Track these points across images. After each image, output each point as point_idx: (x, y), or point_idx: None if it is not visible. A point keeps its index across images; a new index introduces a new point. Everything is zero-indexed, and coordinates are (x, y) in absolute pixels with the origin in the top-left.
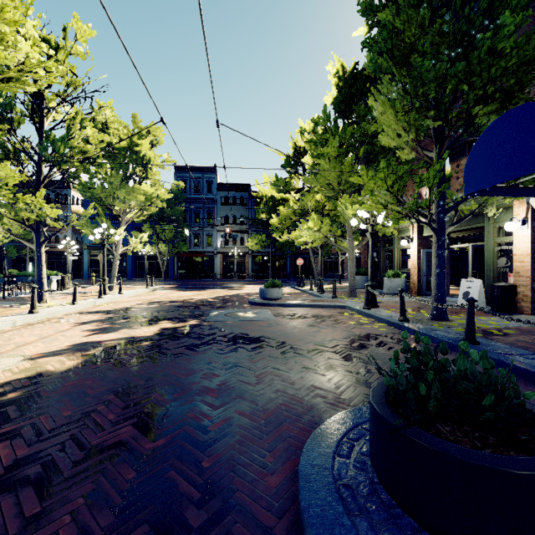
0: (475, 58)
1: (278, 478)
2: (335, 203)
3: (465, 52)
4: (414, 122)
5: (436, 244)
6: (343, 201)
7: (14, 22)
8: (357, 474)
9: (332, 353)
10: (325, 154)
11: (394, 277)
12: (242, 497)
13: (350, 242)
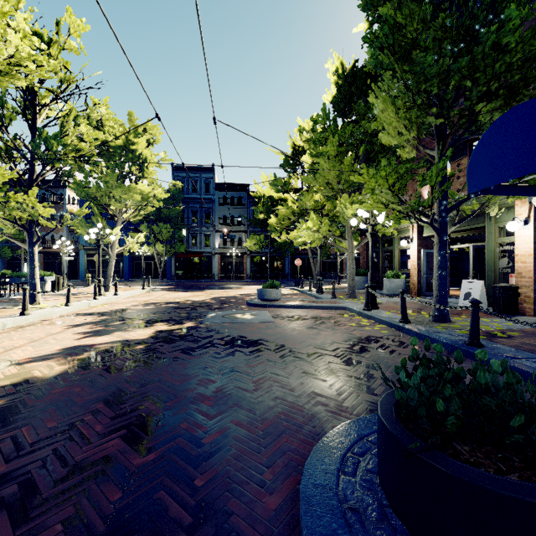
0: (479, 53)
1: (278, 499)
2: (334, 203)
3: (468, 47)
4: (415, 119)
5: (438, 244)
6: (343, 201)
7: (3, 14)
8: (364, 495)
9: (332, 356)
10: (324, 153)
11: (394, 277)
12: (237, 522)
13: (350, 243)
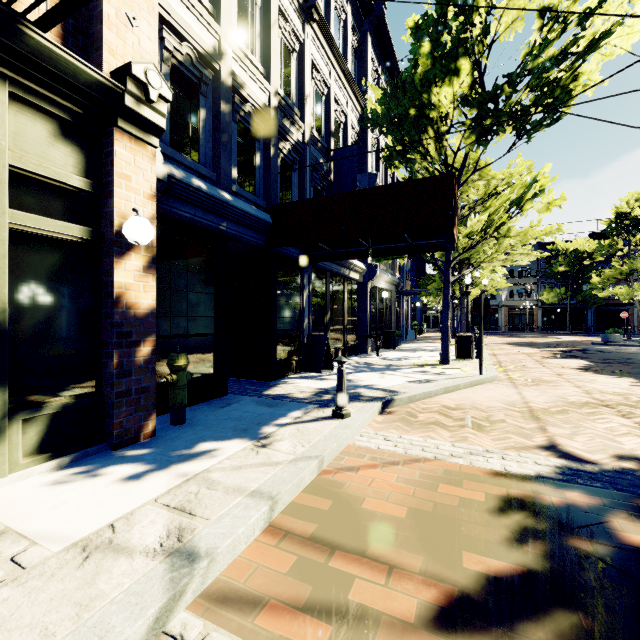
0: None
1: None
2: None
3: None
4: None
5: None
6: None
7: None
8: None
9: None
10: None
11: None
12: None
13: None
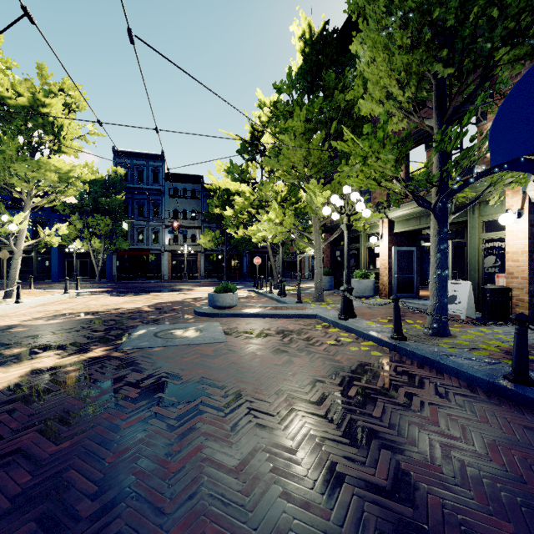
0: None
1: None
2: (297, 196)
3: None
4: (417, 68)
5: (437, 237)
6: (312, 187)
7: None
8: None
9: (322, 419)
10: (290, 129)
11: (363, 277)
12: None
13: (317, 238)
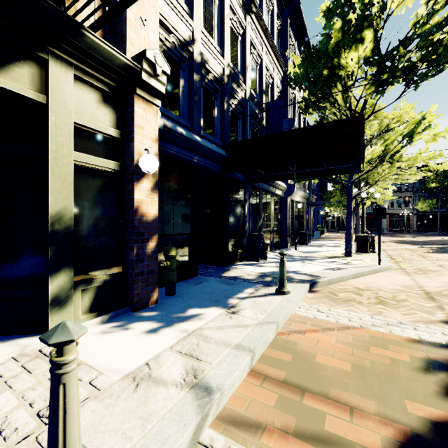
0: None
1: None
2: None
3: None
4: None
5: None
6: None
7: None
8: None
9: None
10: None
11: None
12: None
13: None
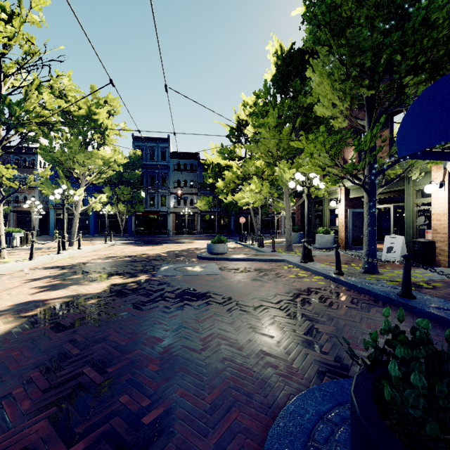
0: (409, 28)
1: None
2: (273, 169)
3: (397, 25)
4: (349, 91)
5: (368, 204)
6: (282, 166)
7: None
8: None
9: (277, 309)
10: (266, 124)
11: (325, 233)
12: None
13: (287, 203)
